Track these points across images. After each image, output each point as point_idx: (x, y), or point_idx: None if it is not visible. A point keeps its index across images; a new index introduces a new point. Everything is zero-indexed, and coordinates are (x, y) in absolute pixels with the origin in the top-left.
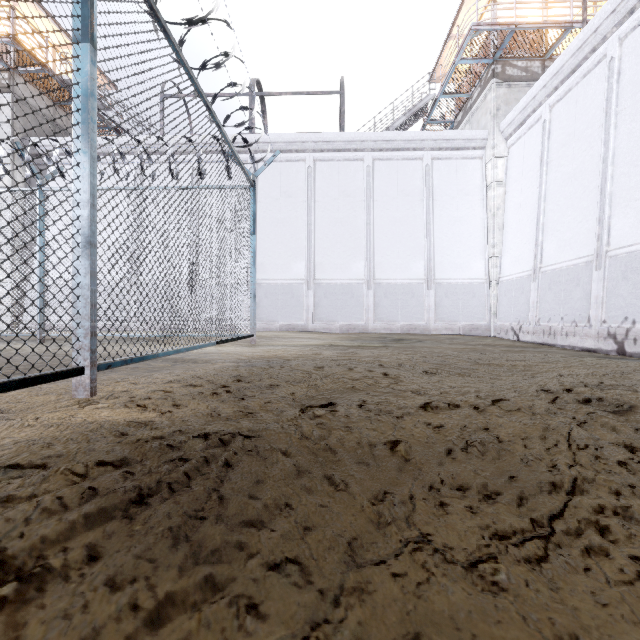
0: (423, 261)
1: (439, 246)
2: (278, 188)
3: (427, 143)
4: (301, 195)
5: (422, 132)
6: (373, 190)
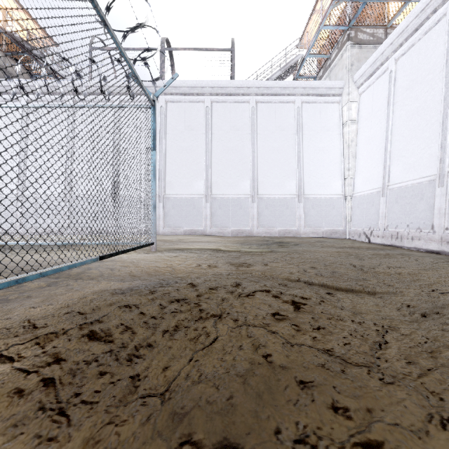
0: (295, 181)
1: (307, 169)
2: (183, 123)
3: (298, 90)
4: (201, 129)
5: (294, 81)
6: (257, 126)
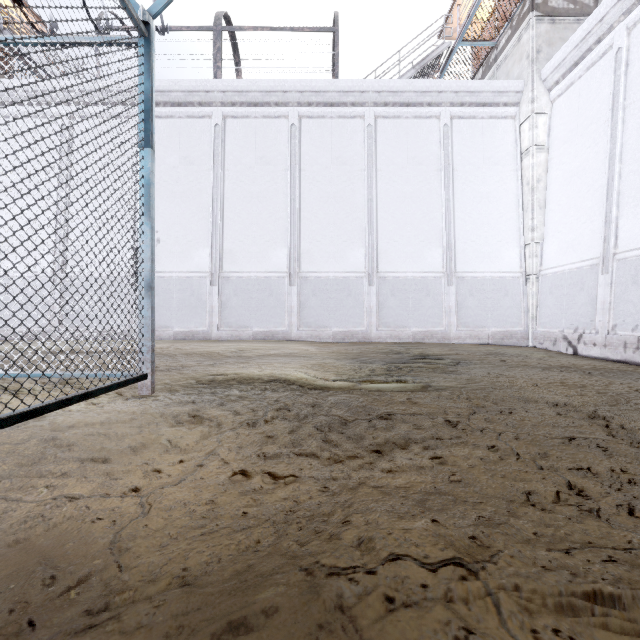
0: (441, 249)
1: (461, 229)
2: (252, 152)
3: (446, 96)
4: (282, 162)
5: (440, 81)
6: (376, 156)
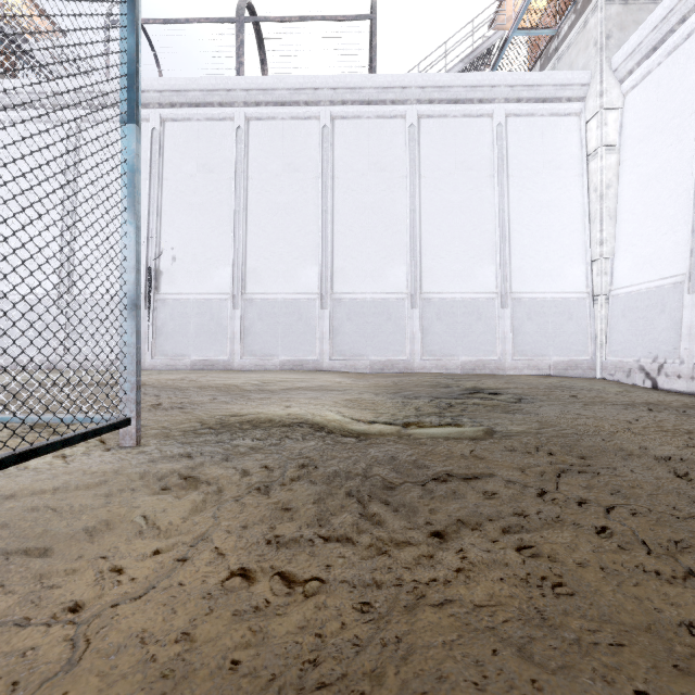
0: (494, 266)
1: (517, 244)
2: (279, 158)
3: (500, 91)
4: (313, 168)
5: (493, 74)
6: (419, 161)
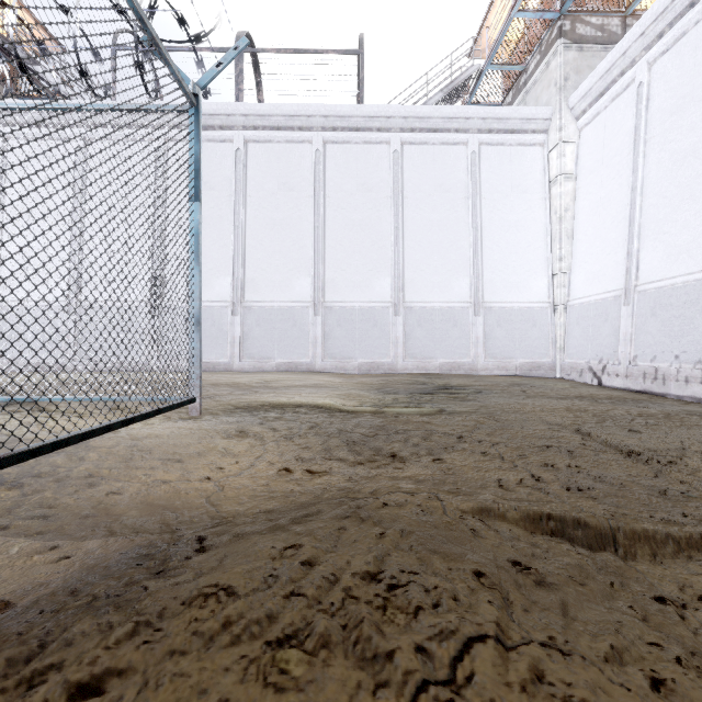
0: (468, 278)
1: (489, 259)
2: (275, 178)
3: (473, 122)
4: (306, 188)
5: (467, 107)
6: (402, 183)
